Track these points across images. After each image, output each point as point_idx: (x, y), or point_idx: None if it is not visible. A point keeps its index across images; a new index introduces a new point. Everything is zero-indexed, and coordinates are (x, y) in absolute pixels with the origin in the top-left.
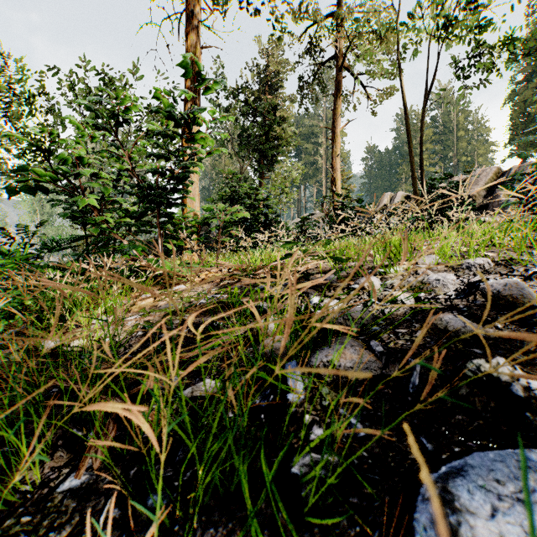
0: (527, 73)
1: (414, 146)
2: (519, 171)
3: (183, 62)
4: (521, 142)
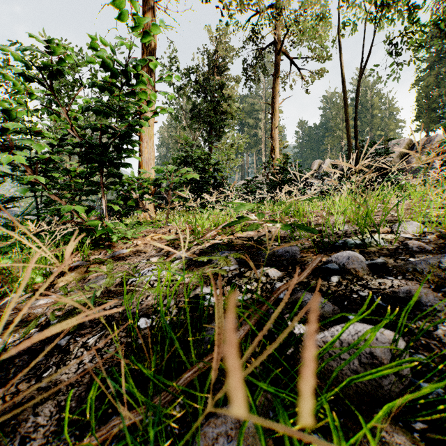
0: (430, 62)
1: (338, 122)
2: (445, 138)
3: (120, 1)
4: (425, 119)
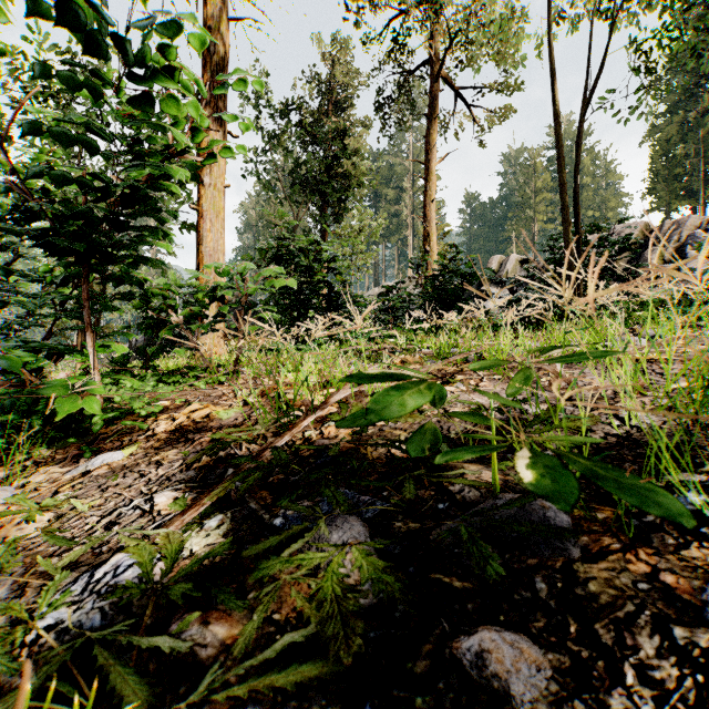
0: (671, 103)
1: (528, 195)
2: None
3: None
4: (664, 192)
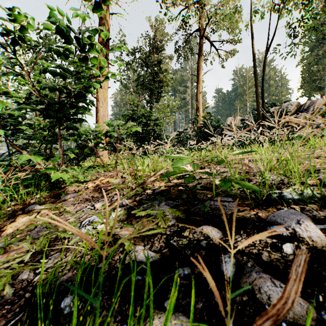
0: (311, 46)
1: (244, 89)
2: None
3: None
4: (308, 88)
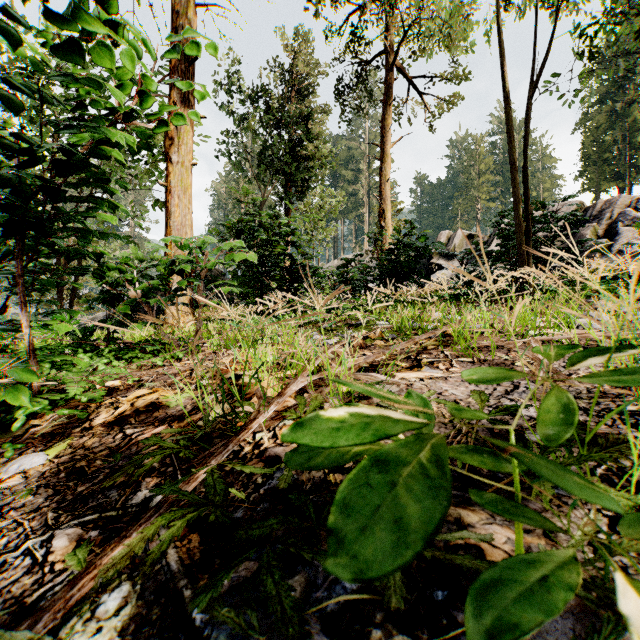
0: (601, 94)
1: (472, 177)
2: None
3: None
4: (594, 174)
